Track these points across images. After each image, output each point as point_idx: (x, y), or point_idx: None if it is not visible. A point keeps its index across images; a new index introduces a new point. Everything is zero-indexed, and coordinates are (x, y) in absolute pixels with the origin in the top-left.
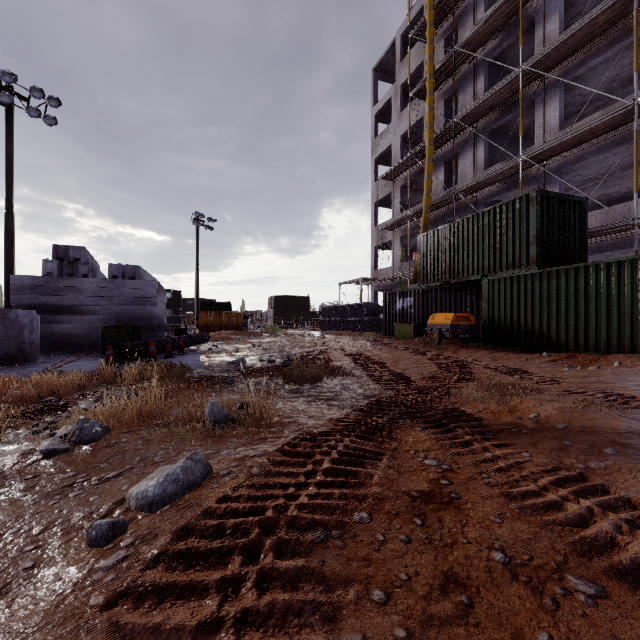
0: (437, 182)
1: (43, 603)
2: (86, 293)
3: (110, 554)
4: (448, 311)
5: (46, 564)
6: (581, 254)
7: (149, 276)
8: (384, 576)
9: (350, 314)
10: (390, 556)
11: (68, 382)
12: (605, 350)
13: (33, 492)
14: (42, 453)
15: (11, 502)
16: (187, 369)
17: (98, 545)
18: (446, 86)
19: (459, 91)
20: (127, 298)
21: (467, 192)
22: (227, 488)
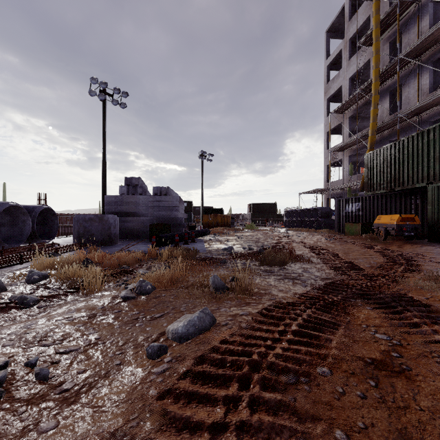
0: (382, 109)
1: (126, 387)
2: (141, 204)
3: (159, 365)
4: (393, 213)
5: (126, 364)
6: None
7: (174, 193)
8: (344, 420)
9: (307, 216)
10: (348, 406)
11: (133, 257)
12: None
13: (118, 320)
14: (122, 298)
15: (108, 324)
16: (197, 252)
17: (152, 358)
18: (391, 31)
19: (403, 32)
20: (162, 207)
21: (411, 114)
22: (225, 334)
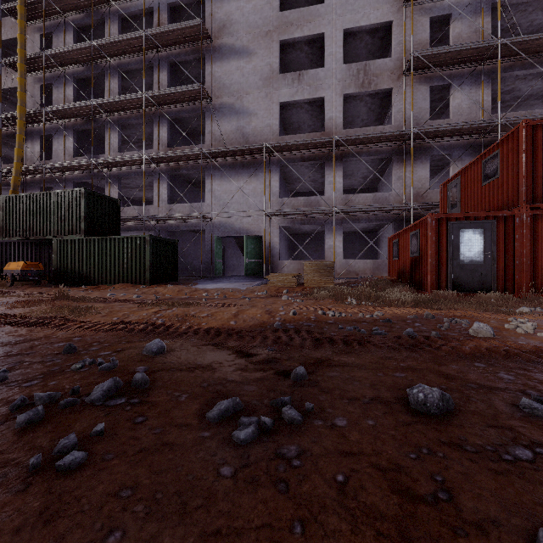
0: (34, 151)
1: None
2: None
3: None
4: (30, 261)
5: None
6: (117, 231)
7: None
8: None
9: None
10: None
11: None
12: (114, 282)
13: None
14: None
15: None
16: None
17: None
18: (42, 74)
19: (54, 86)
20: None
21: (58, 170)
22: None
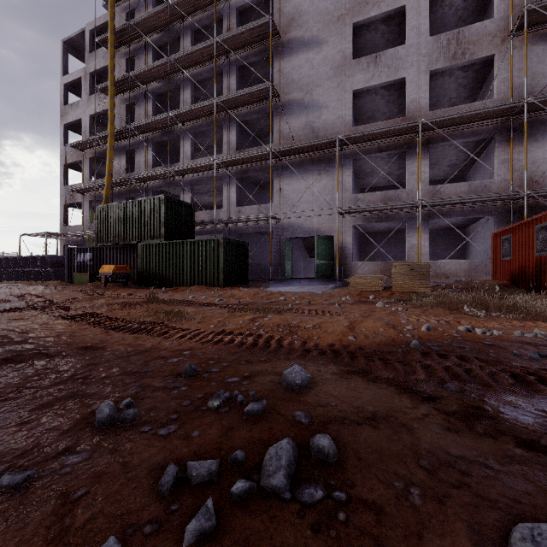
0: (121, 165)
1: None
2: None
3: None
4: (119, 264)
5: None
6: (191, 234)
7: None
8: None
9: (32, 265)
10: None
11: None
12: (190, 284)
13: None
14: None
15: None
16: None
17: None
18: (127, 95)
19: (136, 104)
20: None
21: (140, 180)
22: None
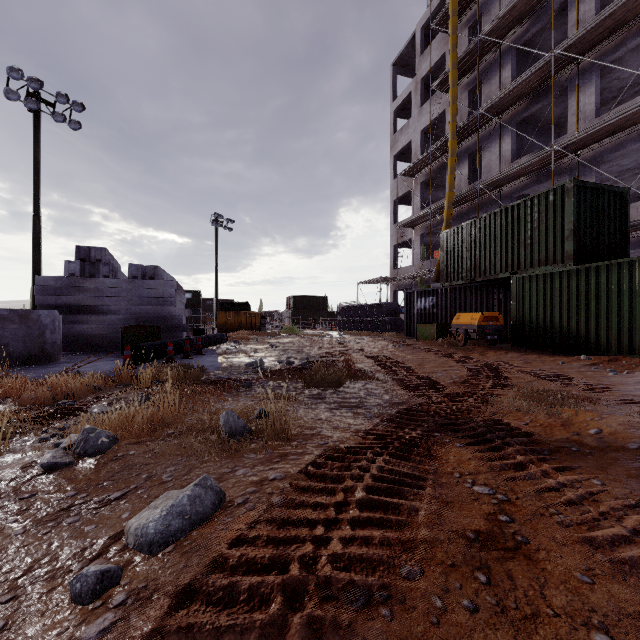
0: (460, 177)
1: None
2: (107, 293)
3: (95, 617)
4: (473, 311)
5: (18, 626)
6: (622, 249)
7: (168, 276)
8: None
9: (369, 314)
10: (454, 634)
11: (84, 384)
12: None
13: (25, 516)
14: (42, 467)
15: None
16: (204, 371)
17: (83, 602)
18: (470, 77)
19: (484, 81)
20: (147, 298)
21: (493, 186)
22: (242, 524)
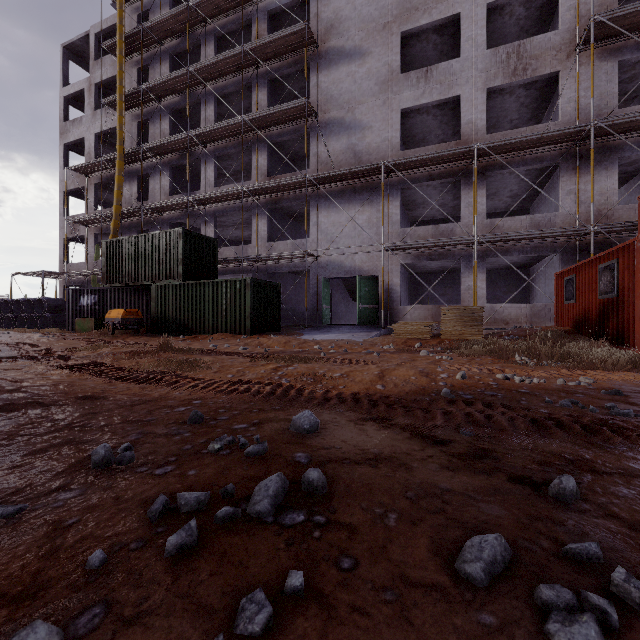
0: (132, 192)
1: None
2: None
3: None
4: (129, 308)
5: None
6: (214, 274)
7: None
8: None
9: (26, 310)
10: None
11: None
12: (212, 332)
13: None
14: None
15: None
16: None
17: None
18: (139, 111)
19: (150, 121)
20: None
21: (155, 210)
22: None
